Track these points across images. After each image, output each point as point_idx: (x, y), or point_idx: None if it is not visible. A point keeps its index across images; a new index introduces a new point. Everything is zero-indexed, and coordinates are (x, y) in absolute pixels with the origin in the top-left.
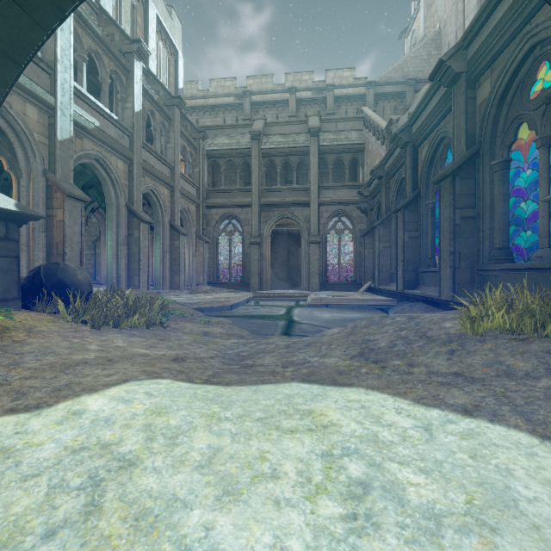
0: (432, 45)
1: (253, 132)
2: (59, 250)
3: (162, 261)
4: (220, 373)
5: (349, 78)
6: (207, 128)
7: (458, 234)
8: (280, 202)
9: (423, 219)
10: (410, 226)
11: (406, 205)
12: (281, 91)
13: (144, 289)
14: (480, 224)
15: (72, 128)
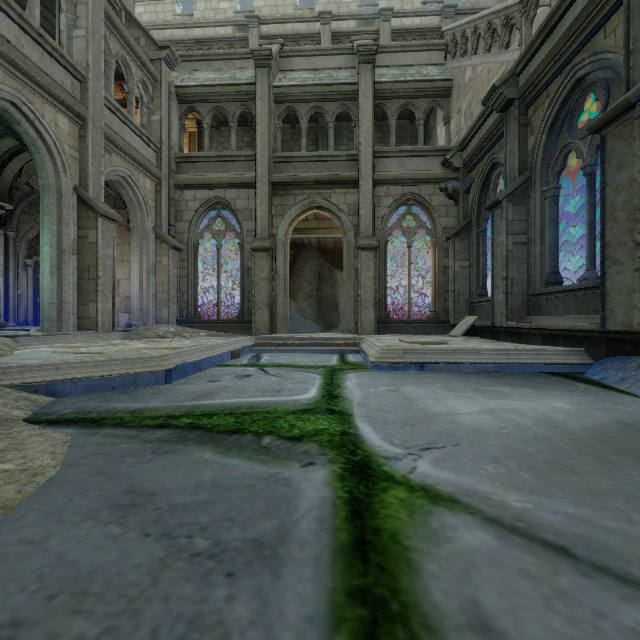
0: None
1: (258, 50)
2: None
3: (57, 270)
4: None
5: (414, 2)
6: (183, 59)
7: None
8: (306, 179)
9: None
10: None
11: None
12: (307, 19)
13: None
14: None
15: None
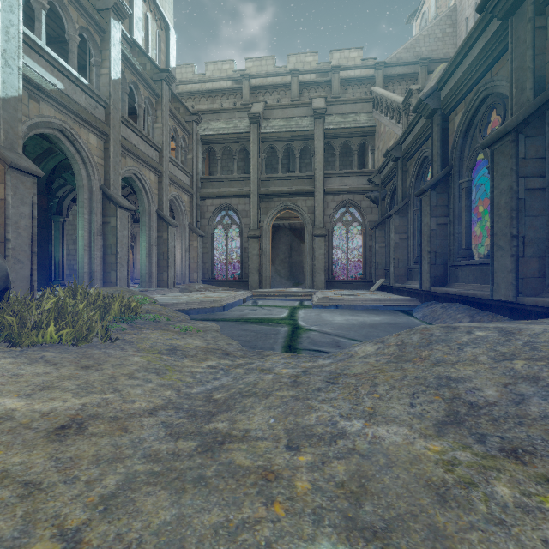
0: (447, 22)
1: (252, 114)
2: (1, 237)
3: (148, 255)
4: (138, 482)
5: (356, 59)
6: (203, 112)
7: (521, 212)
8: (281, 192)
9: (454, 201)
10: (438, 211)
11: (434, 185)
12: (282, 74)
13: (120, 287)
14: None
15: (21, 85)
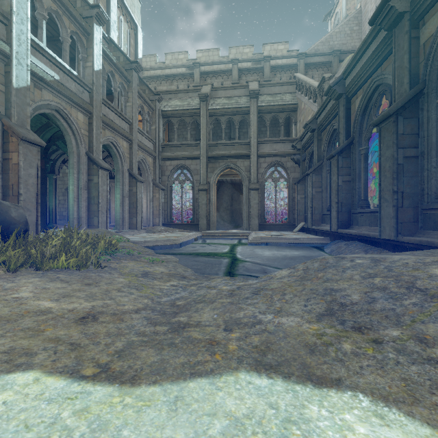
0: (354, 21)
1: (201, 94)
2: (15, 192)
3: (121, 204)
4: (135, 345)
5: (283, 51)
6: (163, 93)
7: (401, 173)
8: (224, 155)
9: (356, 164)
10: (343, 171)
11: (340, 151)
12: (225, 62)
13: (101, 229)
14: (424, 163)
15: (29, 77)
